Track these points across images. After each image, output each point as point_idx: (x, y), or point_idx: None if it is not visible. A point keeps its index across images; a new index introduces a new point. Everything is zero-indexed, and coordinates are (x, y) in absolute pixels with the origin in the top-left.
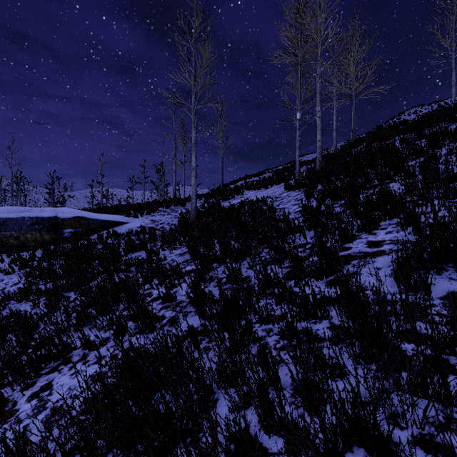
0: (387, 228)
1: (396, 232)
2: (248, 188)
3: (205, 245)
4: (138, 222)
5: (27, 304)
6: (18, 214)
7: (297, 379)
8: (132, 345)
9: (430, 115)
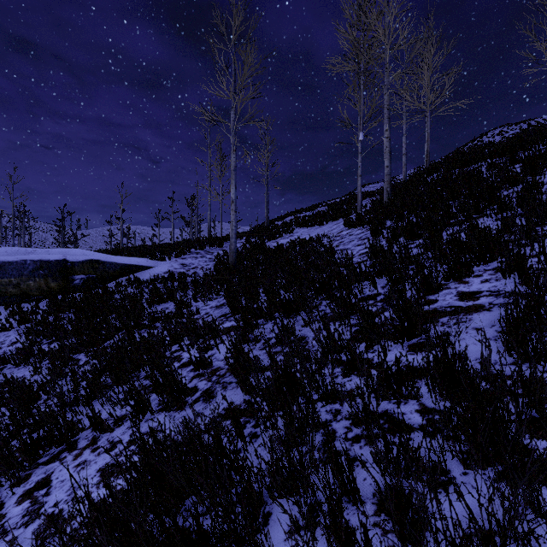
0: (482, 276)
1: (496, 280)
2: (299, 224)
3: (248, 296)
4: (165, 266)
5: (26, 369)
6: (19, 257)
7: (381, 487)
8: (154, 434)
9: (523, 135)
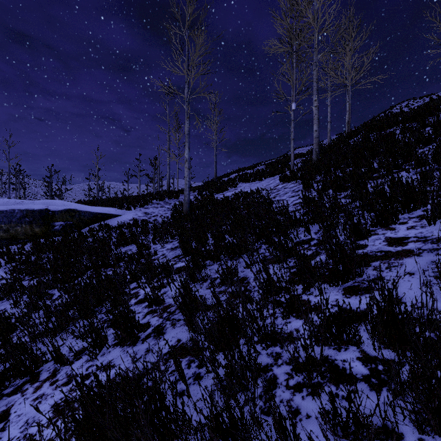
0: (408, 223)
1: (421, 227)
2: (242, 180)
3: (197, 240)
4: (130, 214)
5: (8, 302)
6: (8, 207)
7: None
8: (98, 379)
9: (431, 103)
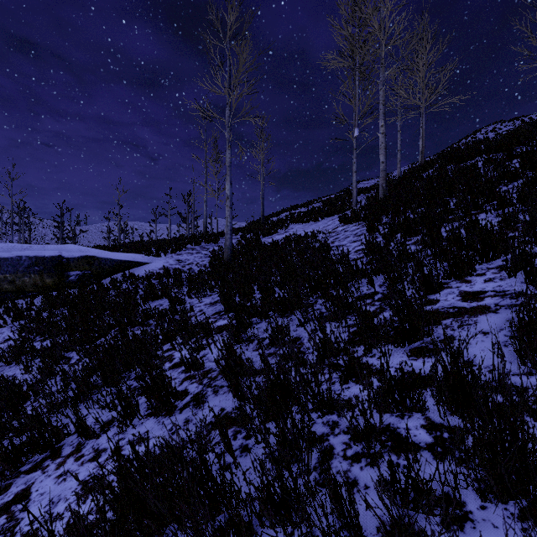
0: (485, 274)
1: (500, 280)
2: (294, 220)
3: (242, 293)
4: (160, 262)
5: (18, 367)
6: (14, 253)
7: (386, 520)
8: (135, 449)
9: (520, 130)
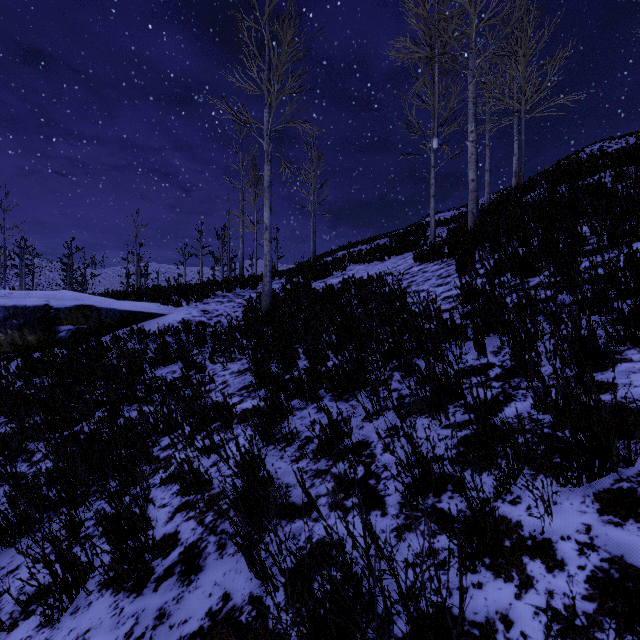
0: None
1: None
2: (354, 260)
3: (280, 360)
4: (180, 313)
5: None
6: None
7: None
8: None
9: None
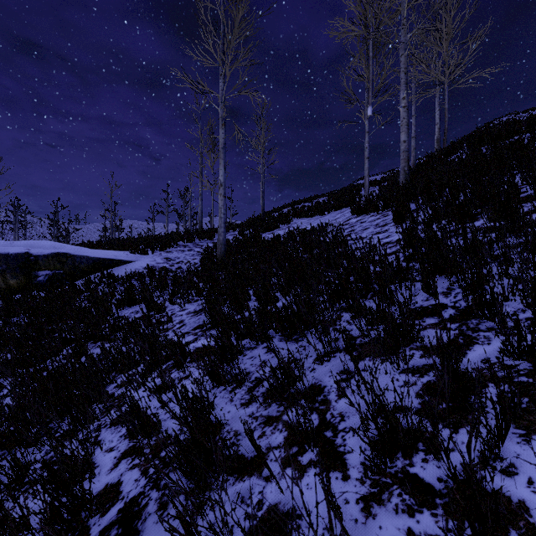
0: None
1: None
2: (298, 215)
3: (232, 301)
4: (146, 260)
5: None
6: None
7: None
8: None
9: None
